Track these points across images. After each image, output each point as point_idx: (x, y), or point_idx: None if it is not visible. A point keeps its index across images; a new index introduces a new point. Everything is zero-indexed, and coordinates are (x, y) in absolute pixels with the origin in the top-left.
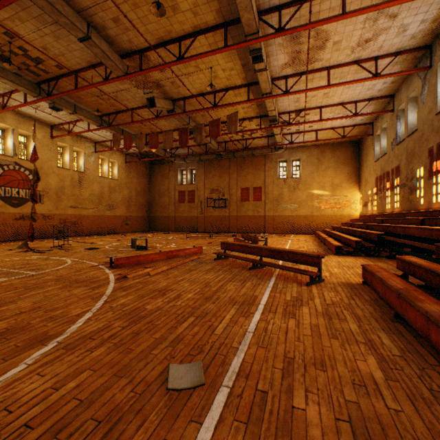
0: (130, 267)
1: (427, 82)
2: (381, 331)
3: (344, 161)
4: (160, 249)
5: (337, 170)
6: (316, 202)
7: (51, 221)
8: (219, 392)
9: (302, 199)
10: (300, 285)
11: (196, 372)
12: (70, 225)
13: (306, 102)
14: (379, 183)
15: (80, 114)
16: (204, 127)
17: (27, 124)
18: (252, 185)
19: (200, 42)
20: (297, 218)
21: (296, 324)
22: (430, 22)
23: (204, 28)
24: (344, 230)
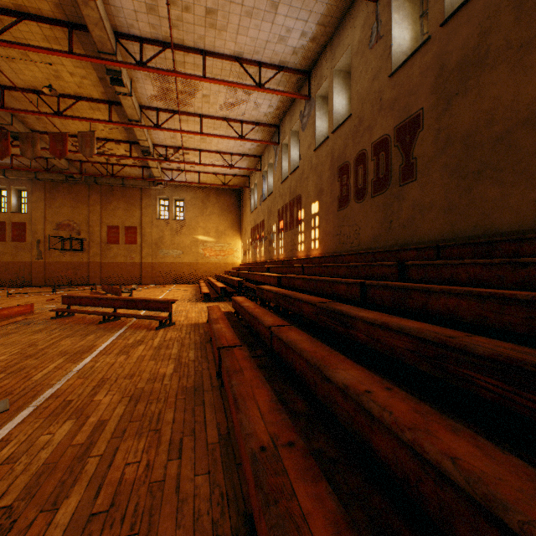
0: None
1: (278, 155)
2: (194, 349)
3: (228, 209)
4: None
5: (222, 216)
6: (201, 249)
7: None
8: (25, 410)
9: (187, 245)
10: (149, 330)
11: (0, 406)
12: None
13: (185, 141)
14: (254, 234)
15: None
16: (43, 134)
17: None
18: (124, 224)
19: (30, 28)
20: (181, 266)
21: (126, 358)
22: (275, 109)
23: (36, 14)
24: (222, 278)
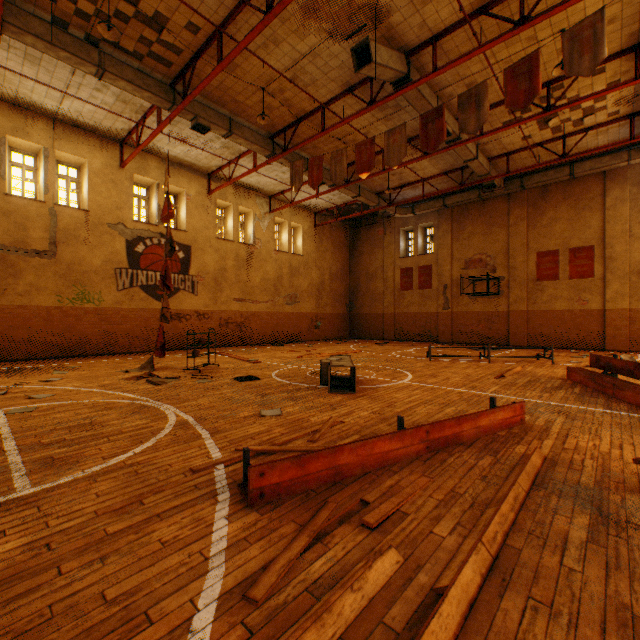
0: (306, 507)
1: None
2: None
3: None
4: (384, 391)
5: None
6: None
7: (207, 321)
8: None
9: None
10: None
11: None
12: (234, 327)
13: None
14: None
15: (237, 135)
16: None
17: (175, 174)
18: (566, 245)
19: None
20: None
21: None
22: None
23: None
24: None
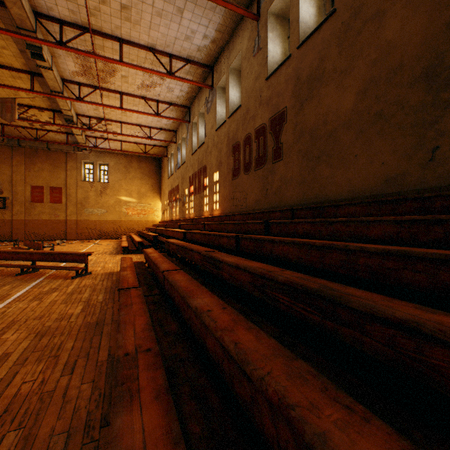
0: None
1: (189, 132)
2: (104, 293)
3: (149, 174)
4: None
5: (143, 180)
6: (125, 208)
7: None
8: None
9: (111, 205)
10: (66, 279)
11: None
12: None
13: (107, 114)
14: (171, 196)
15: None
16: None
17: None
18: (49, 185)
19: None
20: (105, 223)
21: (39, 303)
22: (186, 93)
23: None
24: (142, 234)
